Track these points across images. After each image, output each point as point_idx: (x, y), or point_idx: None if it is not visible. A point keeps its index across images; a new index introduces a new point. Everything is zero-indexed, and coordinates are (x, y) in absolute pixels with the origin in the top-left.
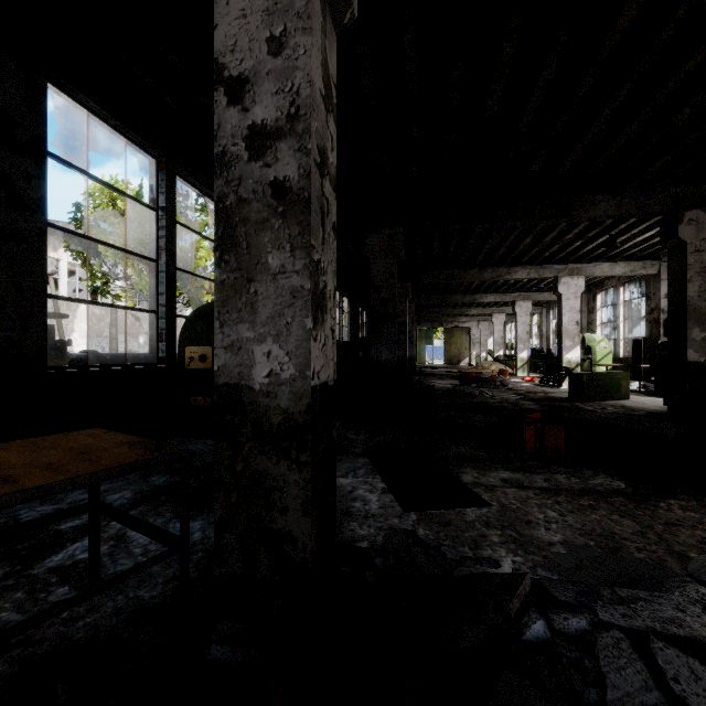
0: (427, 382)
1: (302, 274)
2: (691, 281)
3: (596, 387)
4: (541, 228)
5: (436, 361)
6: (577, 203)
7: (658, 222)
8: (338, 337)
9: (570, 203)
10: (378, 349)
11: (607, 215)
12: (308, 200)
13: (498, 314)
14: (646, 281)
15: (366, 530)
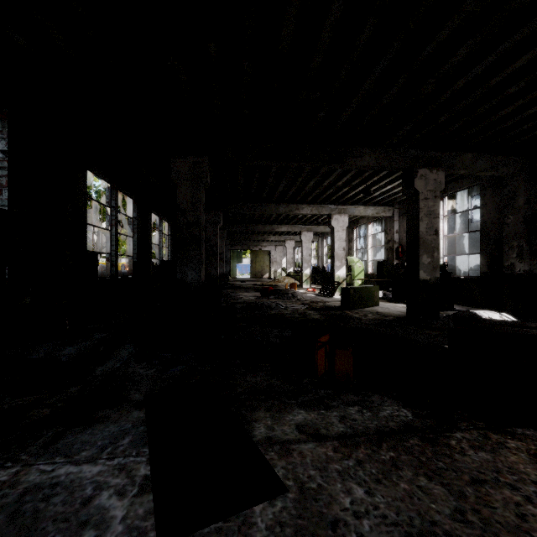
0: (235, 295)
1: None
2: (422, 221)
3: (359, 298)
4: (321, 174)
5: (245, 275)
6: (349, 153)
7: (396, 178)
8: (158, 256)
9: (345, 152)
10: (185, 269)
11: (369, 166)
12: None
13: (289, 241)
14: (385, 221)
15: None
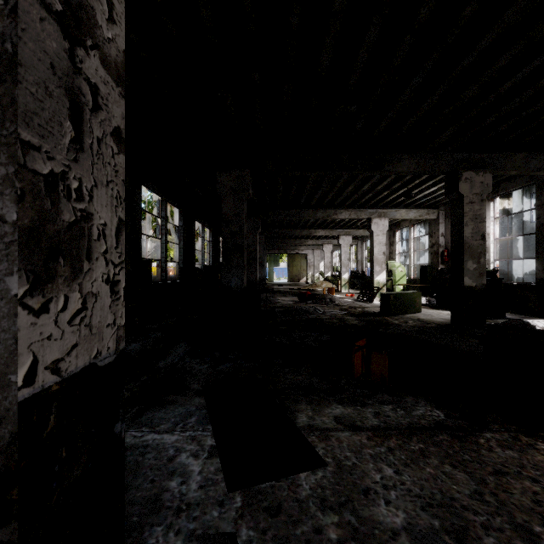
0: (273, 299)
1: (1, 193)
2: (466, 225)
3: (399, 304)
4: (360, 180)
5: (282, 279)
6: (388, 159)
7: (440, 180)
8: (200, 261)
9: (383, 159)
10: (229, 276)
11: (409, 171)
12: (12, 56)
13: (327, 245)
14: (429, 224)
15: (172, 542)
